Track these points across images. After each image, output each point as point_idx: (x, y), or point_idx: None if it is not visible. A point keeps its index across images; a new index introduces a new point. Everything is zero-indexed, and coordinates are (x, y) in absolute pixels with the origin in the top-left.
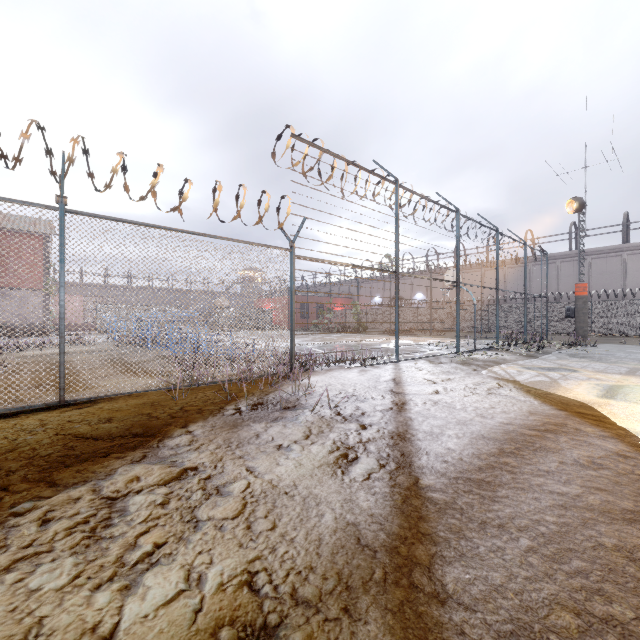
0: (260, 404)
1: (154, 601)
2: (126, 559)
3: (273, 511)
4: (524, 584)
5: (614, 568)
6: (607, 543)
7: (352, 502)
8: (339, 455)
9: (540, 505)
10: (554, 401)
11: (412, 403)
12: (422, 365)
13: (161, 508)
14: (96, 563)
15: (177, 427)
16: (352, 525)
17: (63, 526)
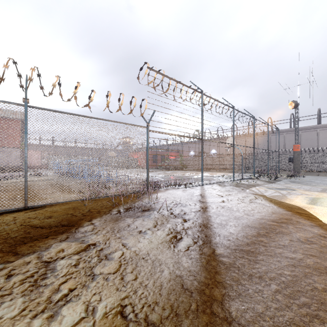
0: (130, 208)
1: (66, 325)
2: (52, 298)
3: (136, 269)
4: (275, 312)
5: (324, 302)
6: (319, 287)
7: (179, 263)
8: (172, 236)
9: (281, 265)
10: (284, 206)
11: (210, 207)
12: (215, 187)
13: (74, 267)
14: (35, 301)
15: (86, 221)
16: (179, 277)
17: (19, 279)
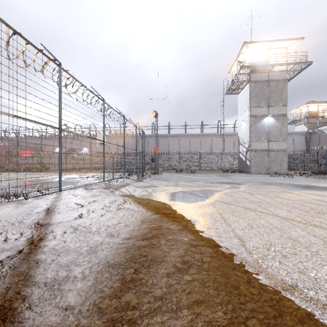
0: None
1: None
2: None
3: None
4: None
5: None
6: None
7: None
8: None
9: None
10: (152, 207)
11: (51, 236)
12: (79, 192)
13: None
14: None
15: None
16: None
17: None
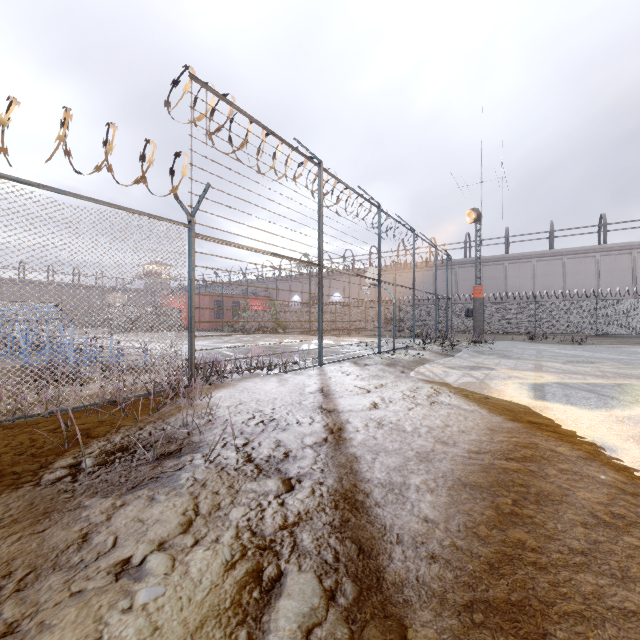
0: (122, 450)
1: None
2: None
3: None
4: None
5: None
6: None
7: None
8: (244, 576)
9: None
10: (498, 408)
11: (351, 428)
12: (348, 368)
13: None
14: None
15: None
16: None
17: None
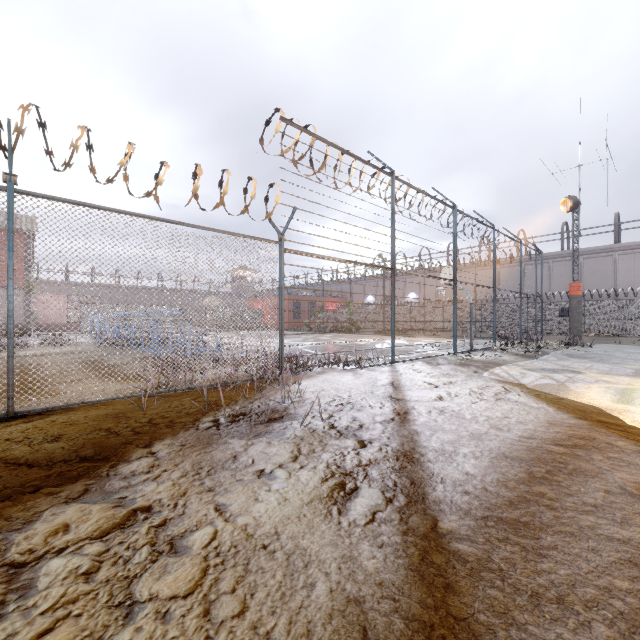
0: (242, 415)
1: None
2: None
3: (244, 580)
4: None
5: None
6: None
7: (353, 561)
8: (334, 485)
9: (602, 561)
10: (569, 408)
11: (415, 412)
12: (420, 367)
13: (83, 581)
14: None
15: (138, 446)
16: (354, 603)
17: None
